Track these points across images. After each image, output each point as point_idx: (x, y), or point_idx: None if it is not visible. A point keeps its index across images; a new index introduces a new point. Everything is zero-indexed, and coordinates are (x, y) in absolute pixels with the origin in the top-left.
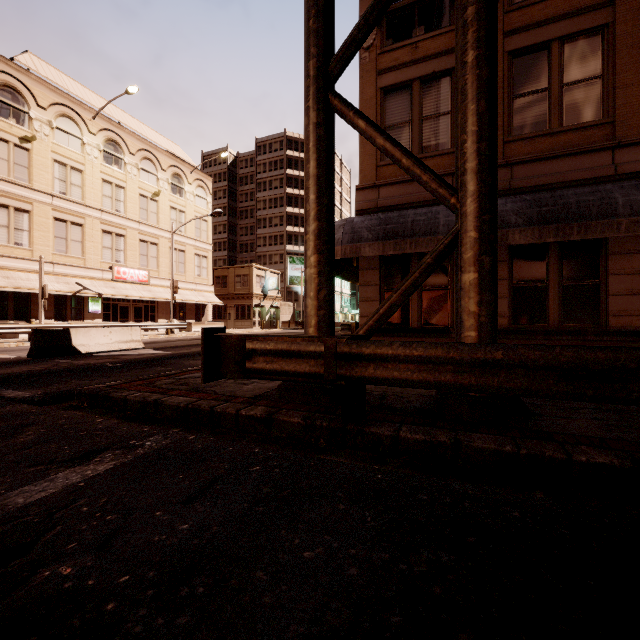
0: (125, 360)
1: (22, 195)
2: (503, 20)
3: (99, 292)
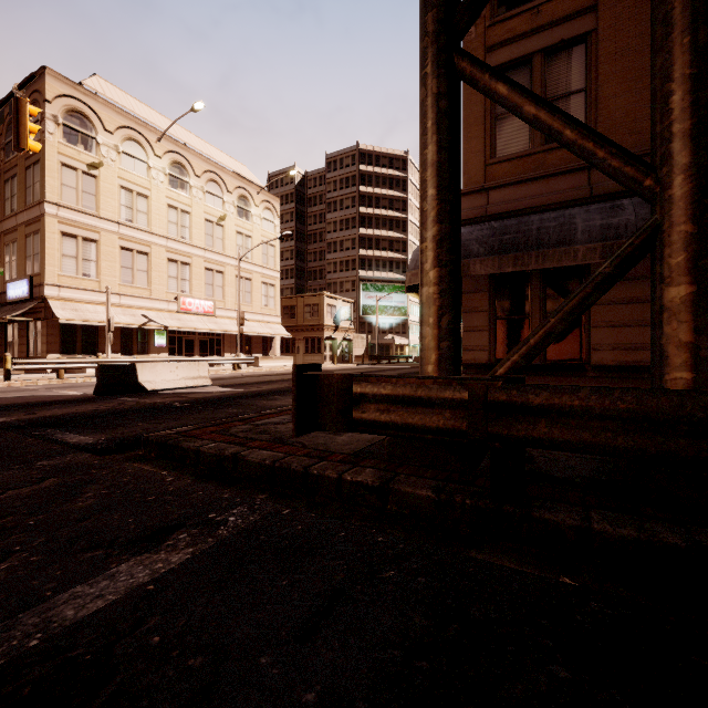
0: (193, 399)
1: (90, 224)
2: None
3: (165, 324)
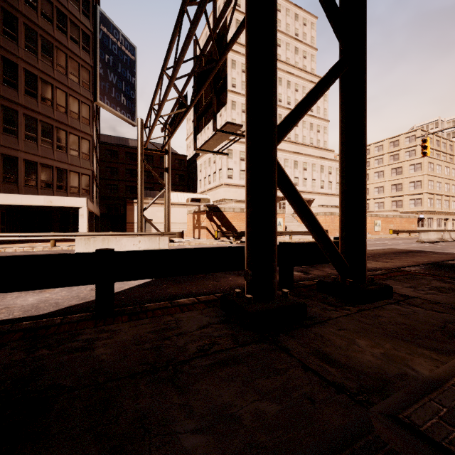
0: None
1: None
2: None
3: None
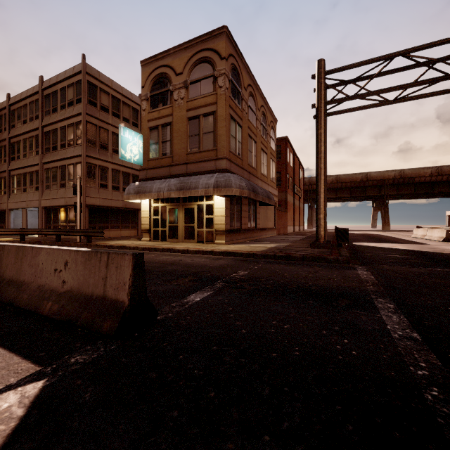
0: (207, 273)
1: None
2: (248, 121)
3: None
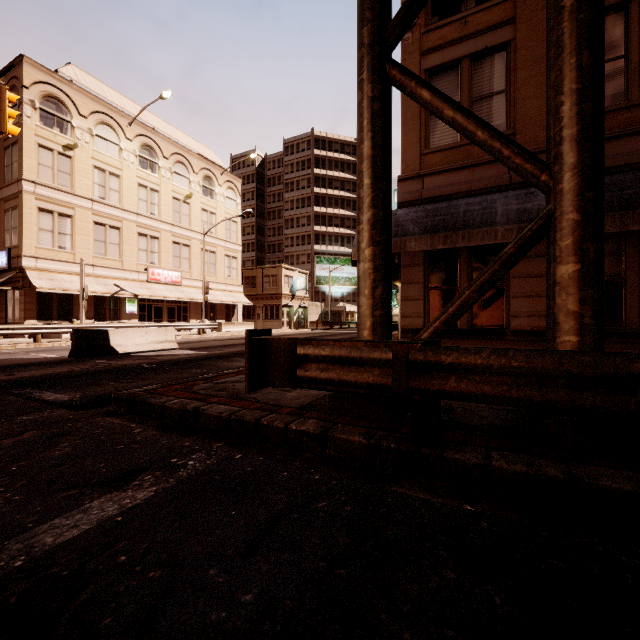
0: (160, 361)
1: (65, 201)
2: None
3: (135, 293)
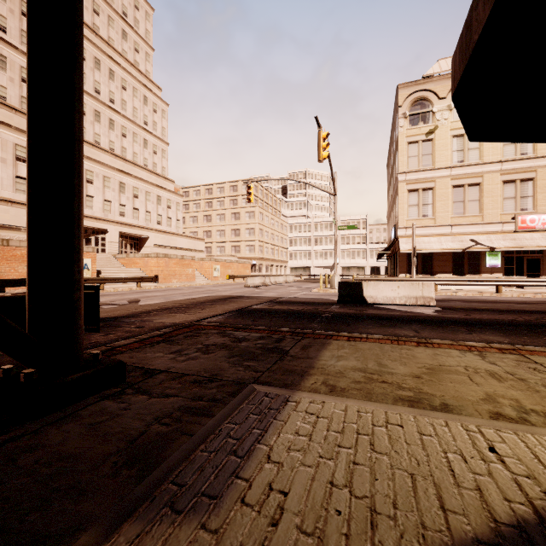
0: (353, 313)
1: (427, 177)
2: None
3: (491, 246)
